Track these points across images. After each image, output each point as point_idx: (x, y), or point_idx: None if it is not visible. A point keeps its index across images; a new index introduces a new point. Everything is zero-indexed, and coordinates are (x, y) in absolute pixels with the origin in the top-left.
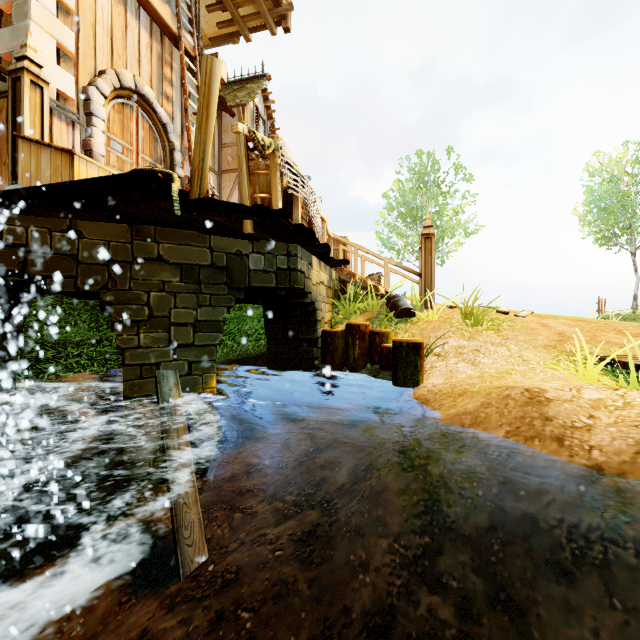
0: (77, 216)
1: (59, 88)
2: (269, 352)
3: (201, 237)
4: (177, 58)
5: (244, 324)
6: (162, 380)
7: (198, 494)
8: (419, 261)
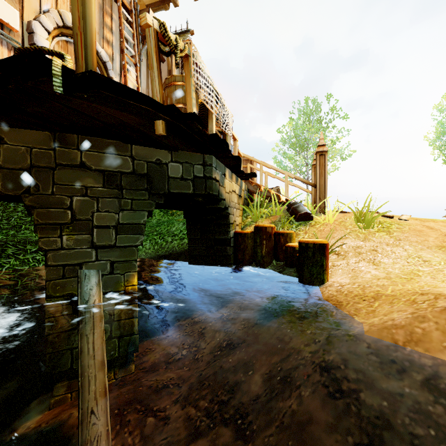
0: None
1: (2, 18)
2: (190, 250)
3: (123, 146)
4: (116, 11)
5: (172, 226)
6: (83, 280)
7: (108, 401)
8: (312, 175)
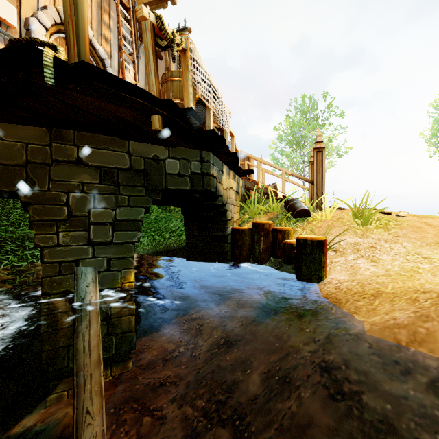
0: None
1: None
2: (187, 246)
3: (120, 142)
4: (114, 8)
5: (170, 222)
6: (80, 277)
7: (104, 400)
8: (309, 172)
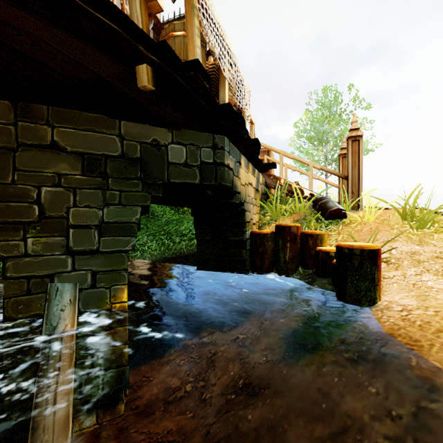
0: None
1: None
2: (198, 253)
3: (108, 122)
4: None
5: (181, 225)
6: (54, 297)
7: None
8: (340, 167)
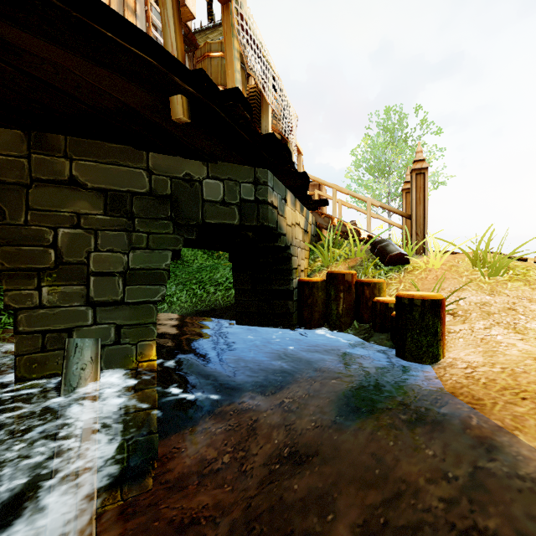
0: None
1: None
2: (237, 305)
3: (134, 154)
4: None
5: (216, 272)
6: (73, 354)
7: None
8: (403, 204)
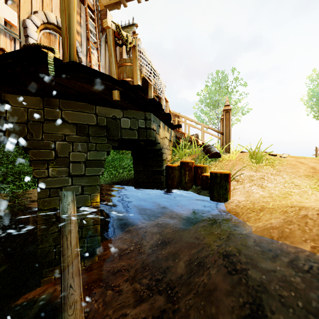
0: (3, 90)
1: (6, 18)
2: (135, 178)
3: (90, 107)
4: (84, 11)
5: (122, 161)
6: (63, 198)
7: (81, 279)
8: (221, 126)
